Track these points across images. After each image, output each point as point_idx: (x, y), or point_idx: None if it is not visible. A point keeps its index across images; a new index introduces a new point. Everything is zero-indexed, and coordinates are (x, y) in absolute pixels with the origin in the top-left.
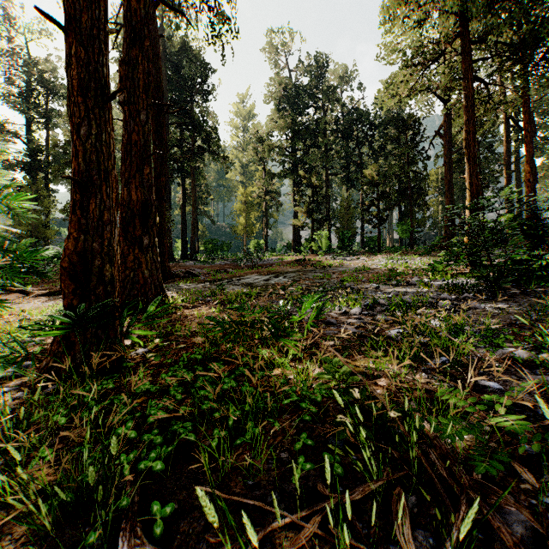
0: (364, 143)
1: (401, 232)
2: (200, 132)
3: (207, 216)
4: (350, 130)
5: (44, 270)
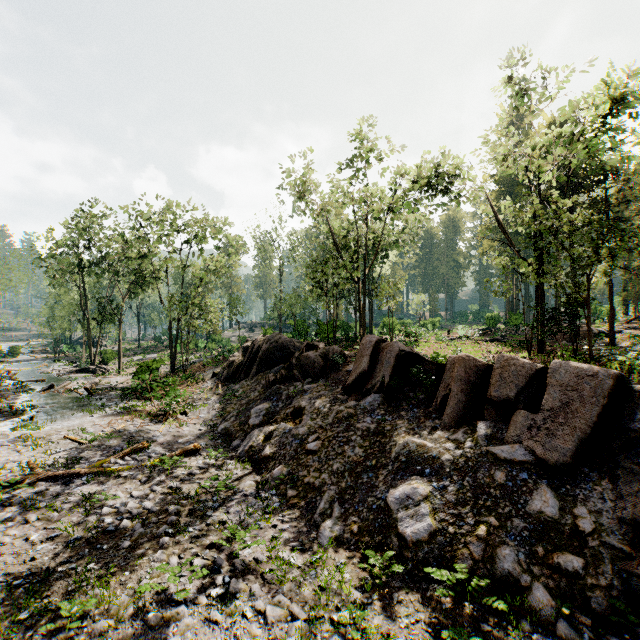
0: None
1: None
2: None
3: None
4: None
5: None
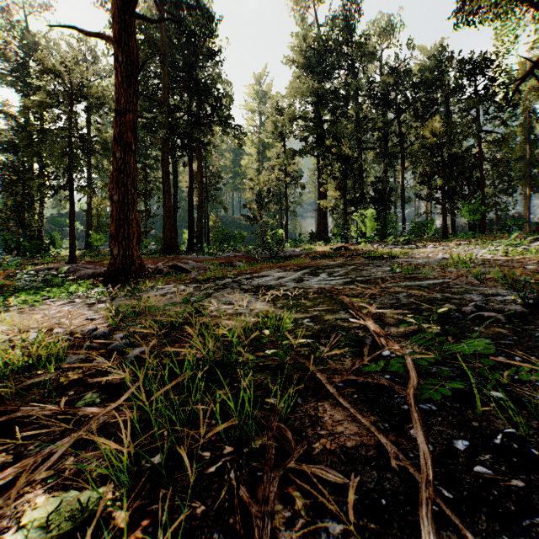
0: (405, 110)
1: (466, 213)
2: (207, 98)
3: (218, 203)
4: (388, 95)
5: (6, 264)
